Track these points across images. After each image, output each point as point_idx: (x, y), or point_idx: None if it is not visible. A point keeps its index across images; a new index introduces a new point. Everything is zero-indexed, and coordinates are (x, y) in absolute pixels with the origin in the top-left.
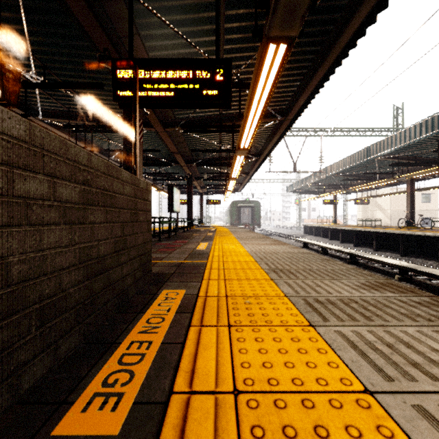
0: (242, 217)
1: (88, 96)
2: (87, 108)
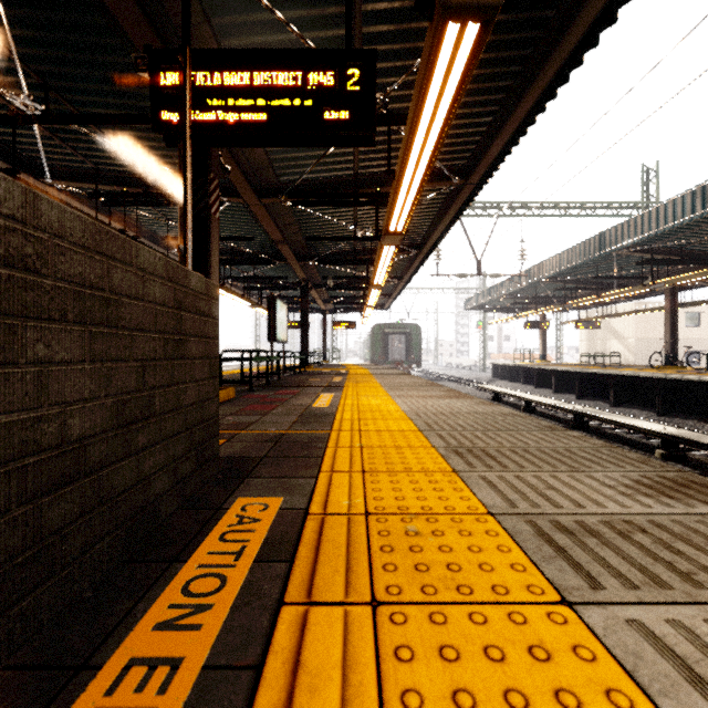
0: (391, 351)
1: (128, 141)
2: (128, 164)
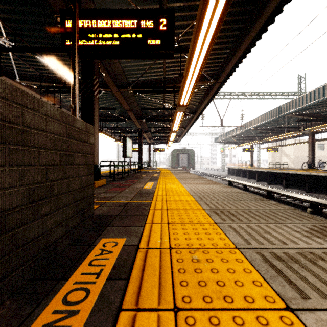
0: (180, 162)
1: (55, 61)
2: (55, 73)
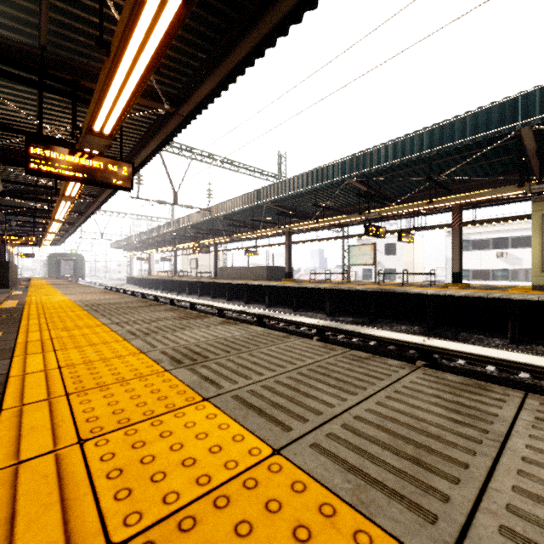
0: (63, 270)
1: None
2: None
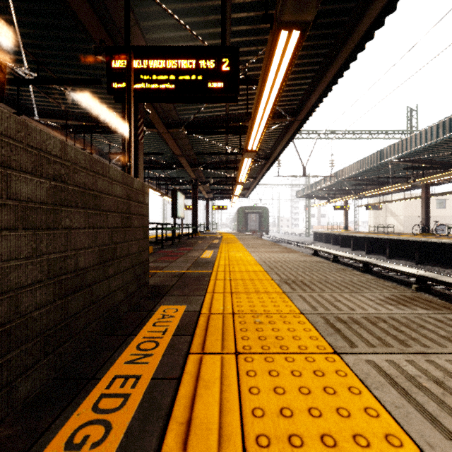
0: (249, 224)
1: (86, 94)
2: (86, 108)
